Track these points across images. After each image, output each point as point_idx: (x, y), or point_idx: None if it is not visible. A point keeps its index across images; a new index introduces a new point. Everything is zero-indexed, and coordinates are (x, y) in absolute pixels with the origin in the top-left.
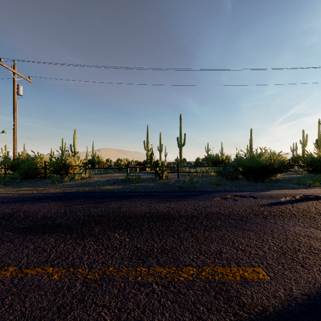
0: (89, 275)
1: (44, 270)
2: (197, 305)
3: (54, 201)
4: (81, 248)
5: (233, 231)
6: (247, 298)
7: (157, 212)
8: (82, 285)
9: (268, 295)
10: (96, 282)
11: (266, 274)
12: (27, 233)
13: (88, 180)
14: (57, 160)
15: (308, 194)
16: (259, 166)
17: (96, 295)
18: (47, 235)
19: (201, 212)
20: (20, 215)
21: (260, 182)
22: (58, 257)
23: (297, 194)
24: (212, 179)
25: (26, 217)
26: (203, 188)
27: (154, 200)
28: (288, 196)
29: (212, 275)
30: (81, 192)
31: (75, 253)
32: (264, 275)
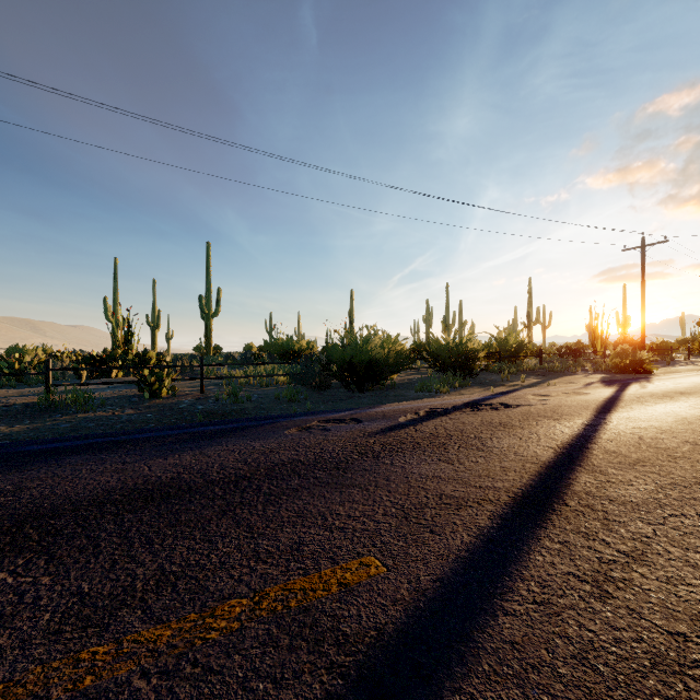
0: None
1: None
2: (252, 683)
3: None
4: None
5: (324, 494)
6: (350, 623)
7: (146, 483)
8: None
9: (385, 603)
10: None
11: (381, 564)
12: None
13: None
14: None
15: (435, 406)
16: (365, 361)
17: None
18: None
19: (259, 465)
20: None
21: (367, 390)
22: None
23: (421, 409)
24: (280, 390)
25: None
26: (263, 411)
27: (135, 453)
28: (410, 412)
29: (284, 600)
30: None
31: None
32: (378, 566)
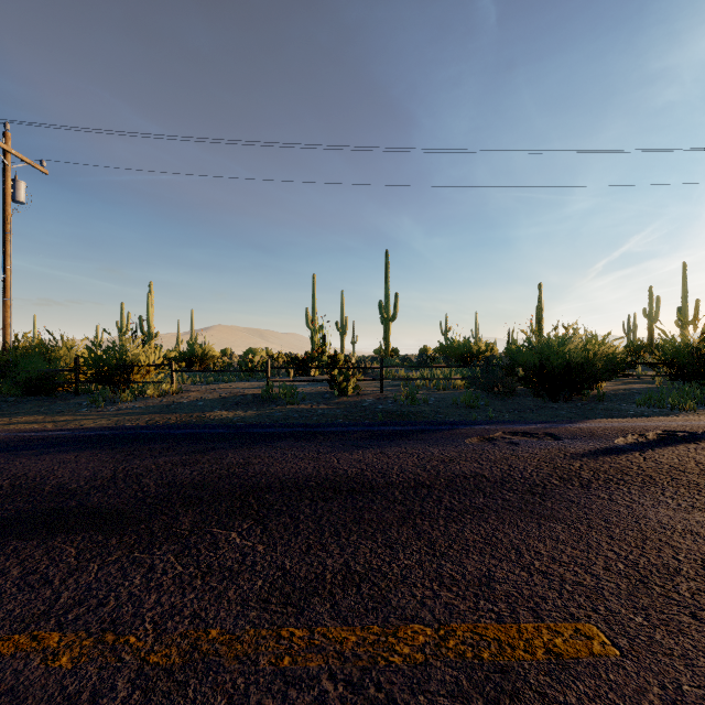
0: (154, 654)
1: (36, 641)
2: None
3: (91, 450)
4: (141, 573)
5: (517, 522)
6: None
7: (335, 475)
8: (132, 686)
9: None
10: (170, 676)
11: (610, 642)
12: (11, 535)
13: (177, 399)
14: (105, 353)
15: (673, 428)
16: (561, 365)
17: None
18: (61, 540)
19: (438, 474)
20: (1, 487)
21: (563, 401)
22: (80, 601)
23: (649, 429)
24: (458, 394)
25: (16, 492)
26: (440, 415)
27: (327, 445)
28: (631, 433)
29: (474, 646)
30: (158, 426)
31: (126, 589)
32: (605, 643)
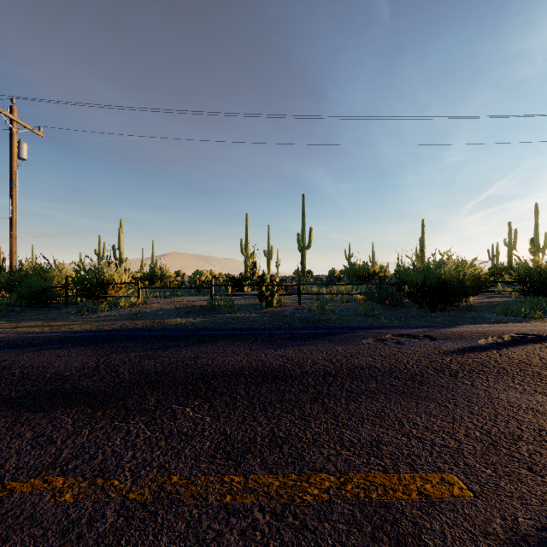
0: (132, 493)
1: (47, 483)
2: None
3: (79, 347)
4: (120, 436)
5: (400, 401)
6: (433, 537)
7: (263, 366)
8: (118, 515)
9: (473, 531)
10: (144, 508)
11: (466, 487)
12: (24, 409)
13: (142, 309)
14: (88, 274)
15: (524, 332)
16: (438, 283)
17: (142, 536)
18: (61, 412)
19: (342, 365)
20: (14, 374)
21: (439, 311)
22: (77, 456)
23: (505, 333)
24: (358, 306)
25: (25, 378)
26: (344, 321)
27: (257, 344)
28: (491, 335)
29: (365, 489)
30: (129, 329)
31: (110, 447)
32: (462, 488)
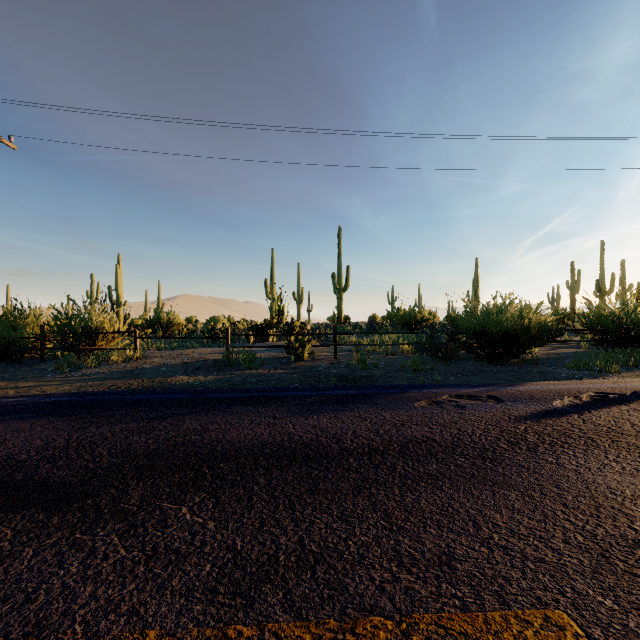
0: None
1: None
2: None
3: (48, 417)
4: (79, 558)
5: (471, 490)
6: None
7: (290, 441)
8: None
9: None
10: None
11: (583, 632)
12: None
13: (141, 364)
14: (70, 320)
15: (604, 390)
16: (500, 332)
17: None
18: None
19: (391, 439)
20: None
21: (501, 364)
22: (5, 597)
23: (582, 392)
24: (405, 359)
25: None
26: (389, 379)
27: (283, 409)
28: (566, 395)
29: None
30: (119, 392)
31: (60, 579)
32: (578, 635)
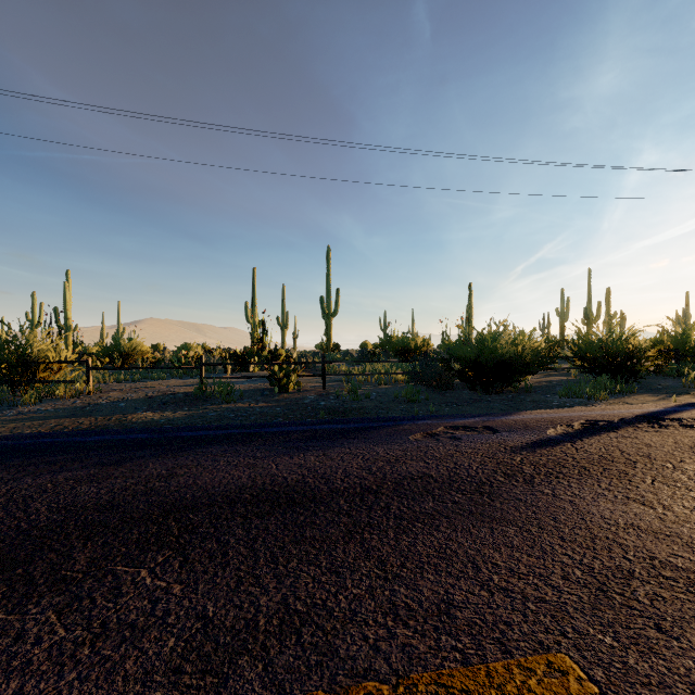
0: None
1: None
2: None
3: None
4: (2, 646)
5: (469, 528)
6: None
7: (273, 484)
8: None
9: None
10: None
11: (586, 675)
12: None
13: (94, 399)
14: (2, 348)
15: (594, 418)
16: (494, 359)
17: None
18: None
19: (385, 476)
20: None
21: (495, 393)
22: None
23: (574, 420)
24: (399, 389)
25: None
26: (382, 411)
27: (265, 448)
28: (559, 424)
29: None
30: (65, 433)
31: None
32: (581, 678)
